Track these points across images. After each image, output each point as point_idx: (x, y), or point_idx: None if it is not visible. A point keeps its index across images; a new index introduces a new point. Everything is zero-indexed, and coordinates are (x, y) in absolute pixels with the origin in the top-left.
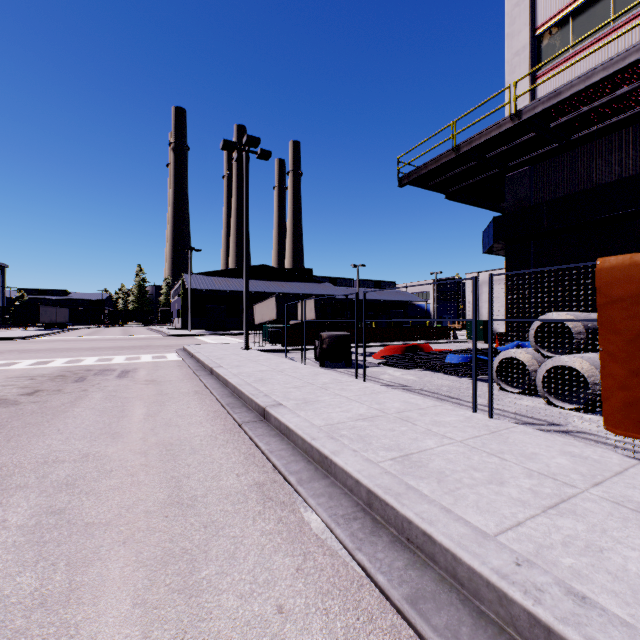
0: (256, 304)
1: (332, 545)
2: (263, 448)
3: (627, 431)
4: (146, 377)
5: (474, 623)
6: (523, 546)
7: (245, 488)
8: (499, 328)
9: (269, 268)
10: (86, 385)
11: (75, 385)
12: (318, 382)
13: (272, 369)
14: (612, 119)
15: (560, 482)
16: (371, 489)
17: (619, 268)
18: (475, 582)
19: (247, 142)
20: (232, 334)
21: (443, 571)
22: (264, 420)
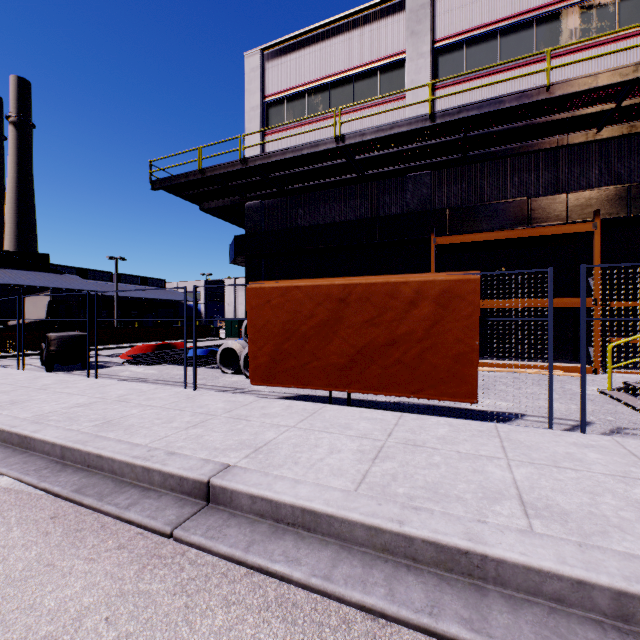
0: None
1: (20, 488)
2: None
3: (257, 382)
4: None
5: (116, 486)
6: (160, 445)
7: None
8: None
9: None
10: None
11: None
12: (37, 385)
13: None
14: (306, 183)
15: (209, 415)
16: (64, 445)
17: (256, 289)
18: (122, 467)
19: None
20: None
21: (108, 472)
22: None
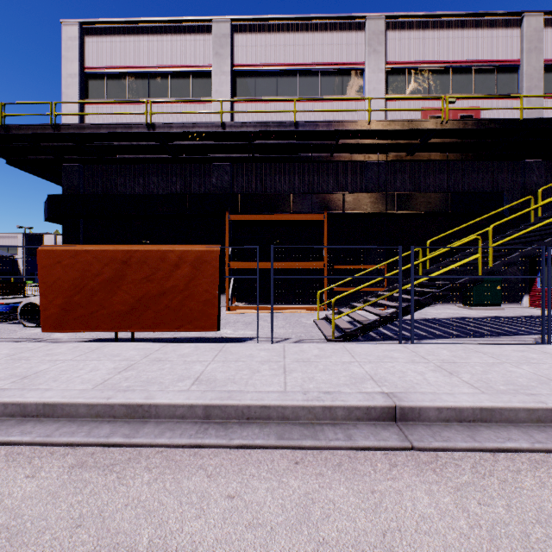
0: None
1: None
2: None
3: (48, 330)
4: None
5: None
6: None
7: None
8: None
9: None
10: None
11: None
12: None
13: None
14: (126, 156)
15: None
16: None
17: (47, 251)
18: None
19: None
20: None
21: None
22: None
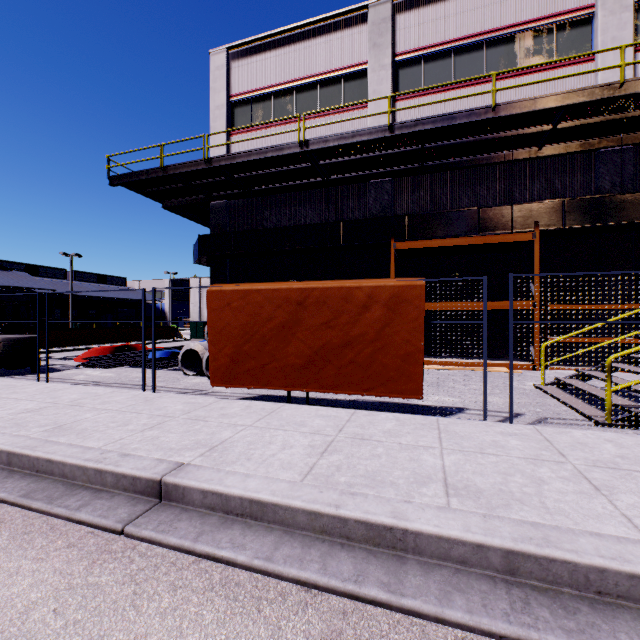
0: None
1: None
2: None
3: (217, 383)
4: None
5: (67, 489)
6: (114, 447)
7: None
8: None
9: None
10: None
11: None
12: None
13: None
14: (272, 185)
15: (167, 417)
16: (11, 451)
17: (216, 292)
18: (74, 471)
19: None
20: None
21: (58, 477)
22: None
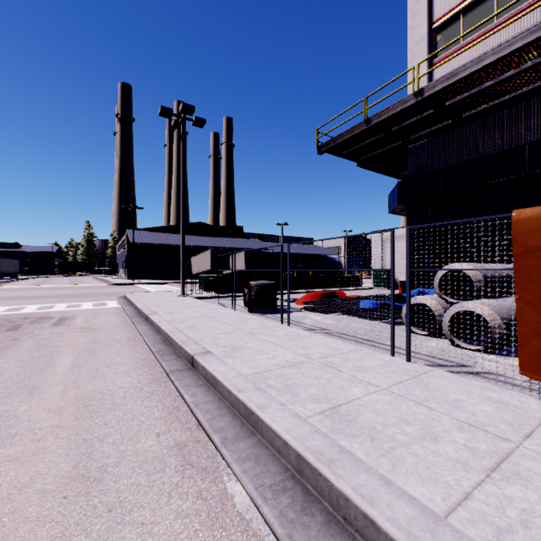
0: (193, 256)
1: (258, 529)
2: (188, 401)
3: None
4: (82, 324)
5: None
6: (480, 531)
7: (164, 451)
8: (399, 277)
9: (205, 225)
10: (18, 334)
11: (7, 334)
12: (246, 328)
13: (204, 315)
14: (496, 100)
15: (492, 435)
16: (301, 454)
17: (535, 219)
18: None
19: (183, 109)
20: (171, 283)
21: None
22: (192, 368)
